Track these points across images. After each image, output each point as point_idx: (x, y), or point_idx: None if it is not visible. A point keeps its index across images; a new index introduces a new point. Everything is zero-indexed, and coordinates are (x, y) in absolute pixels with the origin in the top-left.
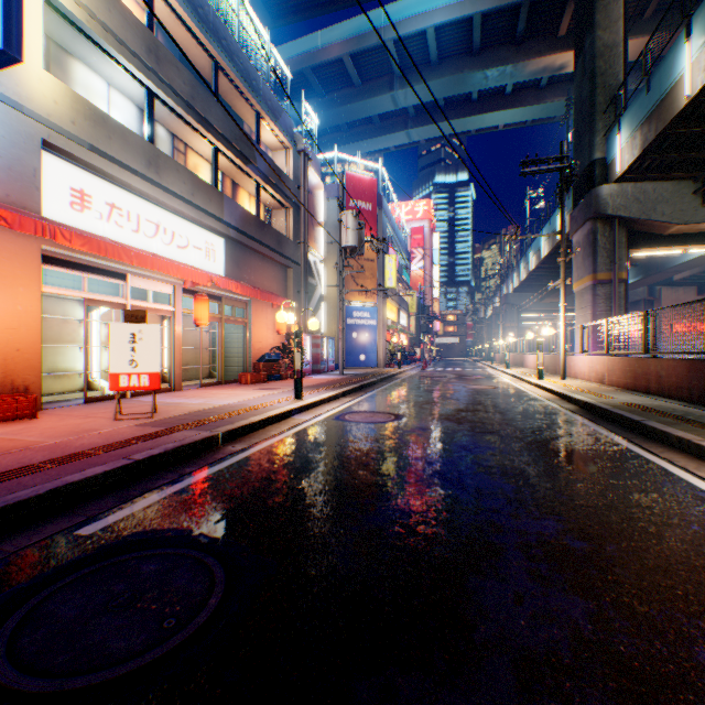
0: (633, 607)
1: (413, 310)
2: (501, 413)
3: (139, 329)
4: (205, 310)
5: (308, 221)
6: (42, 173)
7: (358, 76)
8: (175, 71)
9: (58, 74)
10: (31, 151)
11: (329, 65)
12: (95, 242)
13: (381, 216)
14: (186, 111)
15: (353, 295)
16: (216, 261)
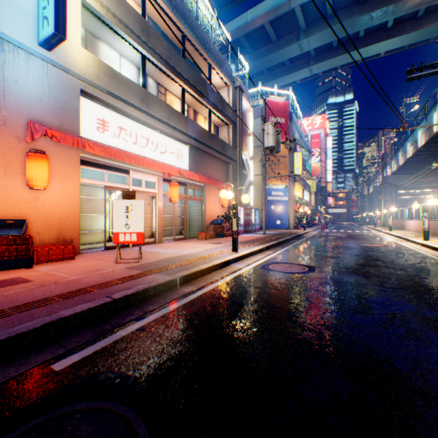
0: None
1: (313, 189)
2: (402, 269)
3: (130, 204)
4: (175, 191)
5: (242, 133)
6: (80, 110)
7: (275, 35)
8: (158, 41)
9: (92, 51)
10: (74, 97)
11: (255, 31)
12: (108, 150)
13: (291, 126)
14: (165, 66)
15: (271, 181)
16: (183, 161)
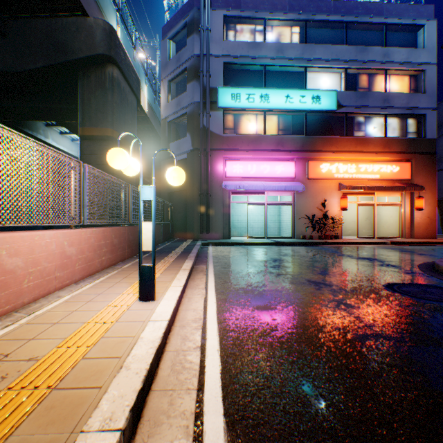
0: (309, 309)
1: None
2: None
3: None
4: None
5: None
6: None
7: None
8: None
9: None
10: None
11: None
12: None
13: None
14: None
15: None
16: None
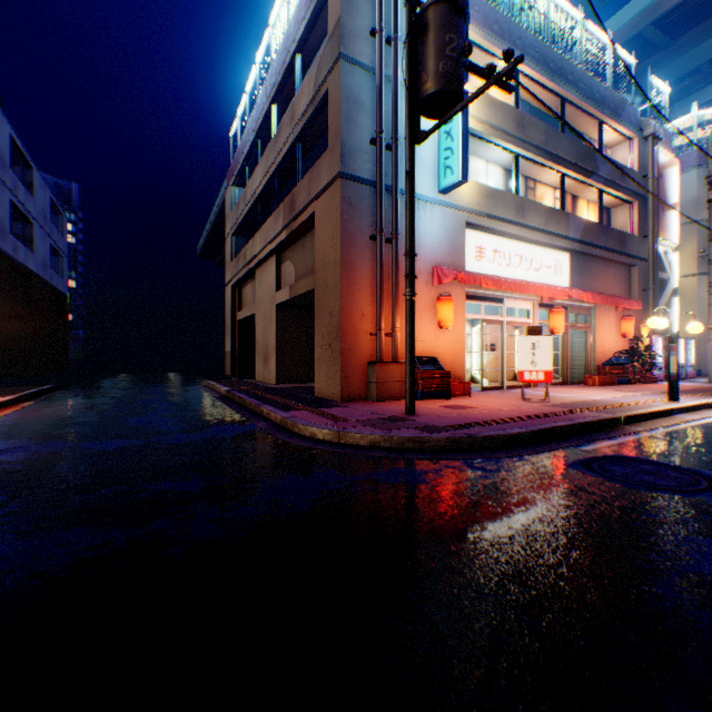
0: None
1: None
2: None
3: (535, 340)
4: (558, 320)
5: (655, 210)
6: (464, 243)
7: None
8: (532, 129)
9: None
10: (459, 232)
11: (679, 6)
12: (496, 282)
13: None
14: (540, 157)
15: None
16: (561, 275)
